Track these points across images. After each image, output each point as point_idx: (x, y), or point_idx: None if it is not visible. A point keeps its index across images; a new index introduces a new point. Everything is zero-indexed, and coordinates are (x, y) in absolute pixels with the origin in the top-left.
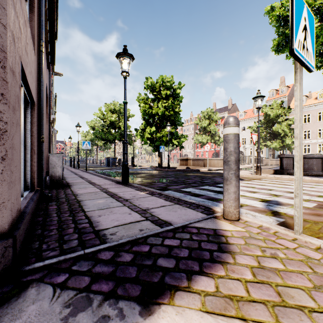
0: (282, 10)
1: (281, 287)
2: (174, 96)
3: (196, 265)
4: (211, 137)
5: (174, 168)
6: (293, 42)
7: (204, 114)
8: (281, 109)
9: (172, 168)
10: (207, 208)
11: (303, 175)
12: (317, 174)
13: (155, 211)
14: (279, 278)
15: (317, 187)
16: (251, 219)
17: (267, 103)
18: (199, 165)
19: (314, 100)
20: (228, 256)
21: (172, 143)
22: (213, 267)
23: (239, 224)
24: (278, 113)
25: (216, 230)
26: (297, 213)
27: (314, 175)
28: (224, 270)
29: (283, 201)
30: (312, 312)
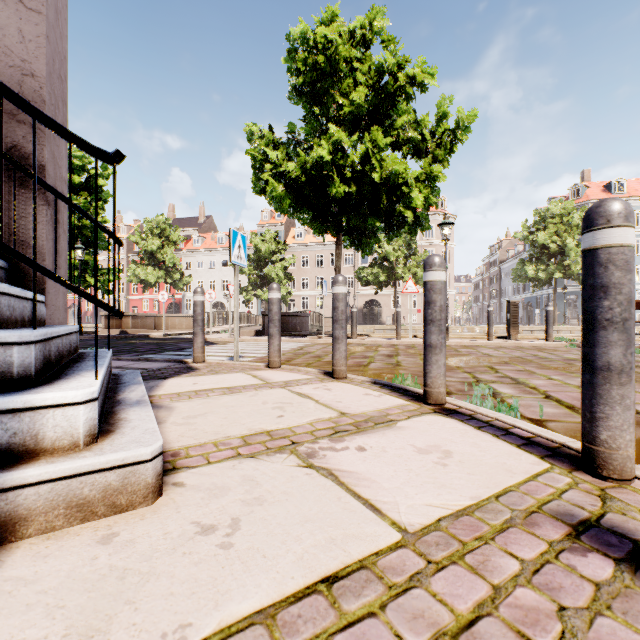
0: (258, 152)
1: (218, 371)
2: (92, 188)
3: (181, 373)
4: (167, 273)
5: (92, 333)
6: (231, 257)
7: (152, 226)
8: (276, 244)
9: (87, 334)
10: (180, 361)
11: (283, 336)
12: (294, 334)
13: (131, 366)
14: (219, 370)
15: (284, 345)
16: (213, 361)
17: (259, 228)
18: (146, 327)
19: (313, 238)
20: (197, 370)
21: (87, 282)
22: (190, 372)
23: (205, 363)
24: (272, 249)
25: (189, 366)
26: (236, 350)
27: (292, 335)
28: (195, 372)
29: (246, 355)
30: (226, 372)
